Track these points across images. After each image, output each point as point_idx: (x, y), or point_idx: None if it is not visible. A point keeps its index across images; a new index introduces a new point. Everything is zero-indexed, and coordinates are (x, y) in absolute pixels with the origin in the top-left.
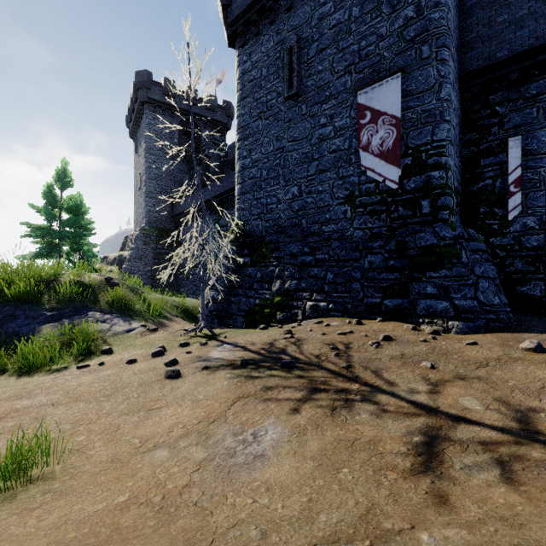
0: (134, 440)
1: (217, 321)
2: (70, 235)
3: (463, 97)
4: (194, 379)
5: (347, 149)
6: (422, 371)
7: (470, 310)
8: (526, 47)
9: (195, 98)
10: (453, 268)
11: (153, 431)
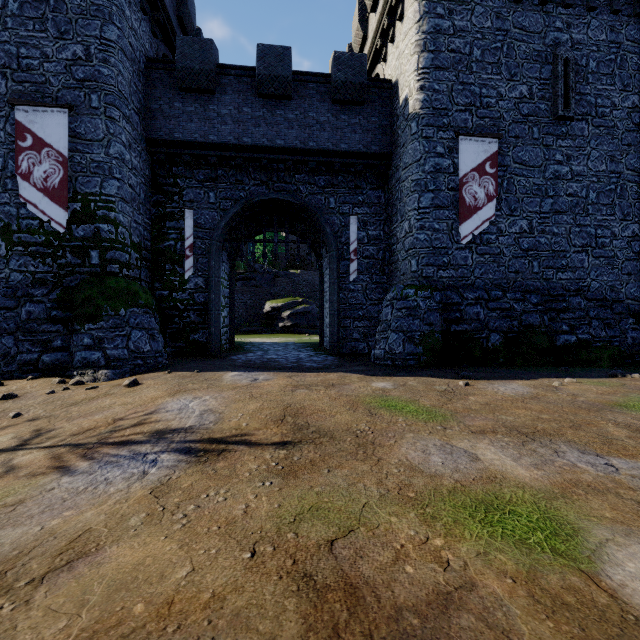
0: None
1: None
2: None
3: (153, 159)
4: None
5: (1, 170)
6: (0, 422)
7: (120, 358)
8: (194, 139)
9: None
10: (110, 320)
11: None
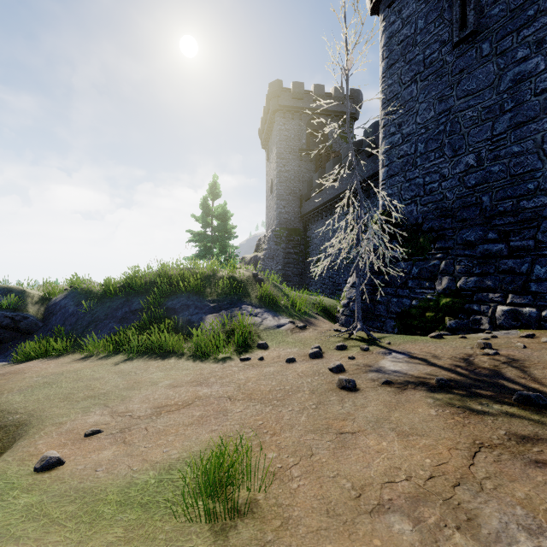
0: (342, 481)
1: None
2: (219, 238)
3: None
4: (378, 396)
5: None
6: None
7: None
8: None
9: (322, 94)
10: None
11: (362, 472)
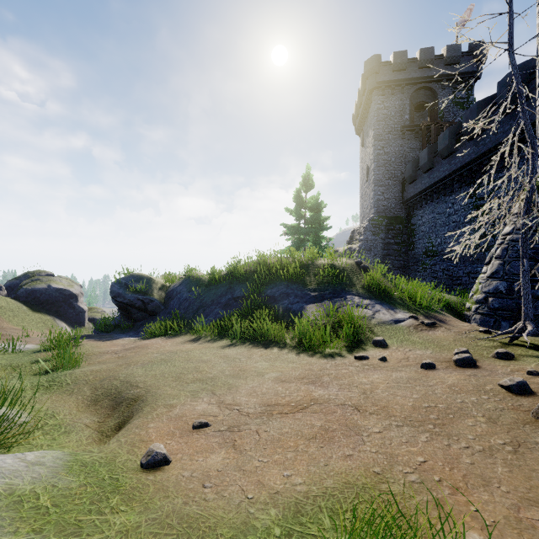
0: None
1: (505, 324)
2: (312, 230)
3: None
4: None
5: None
6: None
7: None
8: None
9: (431, 58)
10: None
11: None
